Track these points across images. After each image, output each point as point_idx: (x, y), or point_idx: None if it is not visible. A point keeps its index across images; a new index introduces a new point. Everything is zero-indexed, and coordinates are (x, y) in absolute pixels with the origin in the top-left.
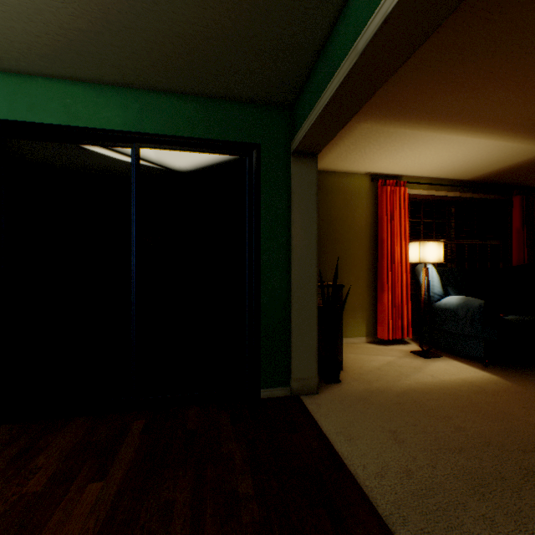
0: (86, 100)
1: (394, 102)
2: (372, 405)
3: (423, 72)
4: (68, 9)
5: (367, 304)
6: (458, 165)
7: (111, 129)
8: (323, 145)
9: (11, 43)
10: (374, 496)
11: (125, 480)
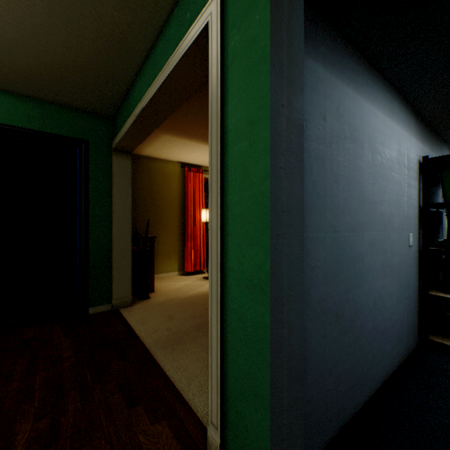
0: None
1: (179, 128)
2: (165, 306)
3: (189, 119)
4: None
5: (179, 249)
6: None
7: None
8: (134, 148)
9: None
10: (146, 340)
11: None
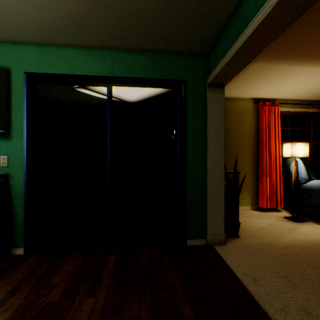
0: (81, 58)
1: (280, 46)
2: (265, 255)
3: (307, 21)
4: None
5: (251, 184)
6: (318, 90)
7: (95, 75)
8: (230, 78)
9: (39, 25)
10: None
11: (107, 298)
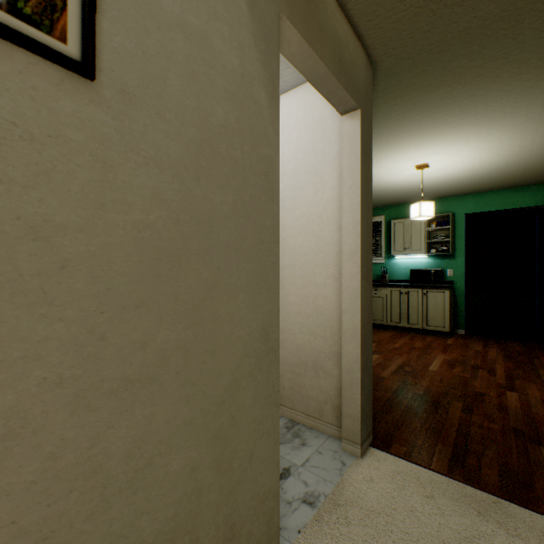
0: (511, 196)
1: None
2: None
3: None
4: (529, 175)
5: None
6: None
7: (525, 206)
8: None
9: (488, 187)
10: None
11: None
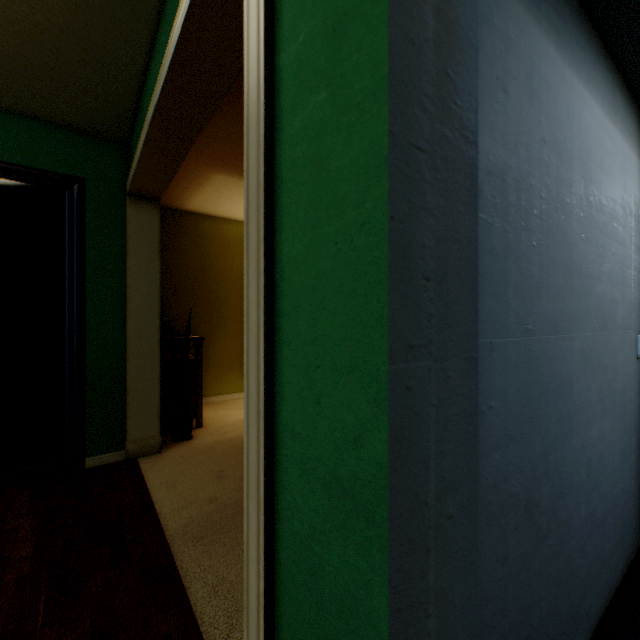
0: None
1: (239, 162)
2: (214, 453)
3: None
4: None
5: None
6: None
7: None
8: (162, 193)
9: None
10: (169, 524)
11: None
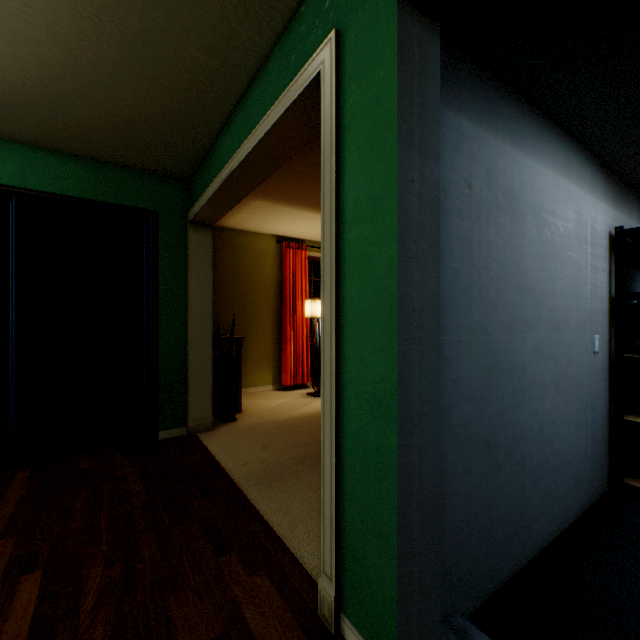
0: None
1: (275, 192)
2: (257, 431)
3: (289, 179)
4: None
5: (274, 355)
6: None
7: None
8: (216, 221)
9: None
10: (235, 475)
11: (21, 505)
